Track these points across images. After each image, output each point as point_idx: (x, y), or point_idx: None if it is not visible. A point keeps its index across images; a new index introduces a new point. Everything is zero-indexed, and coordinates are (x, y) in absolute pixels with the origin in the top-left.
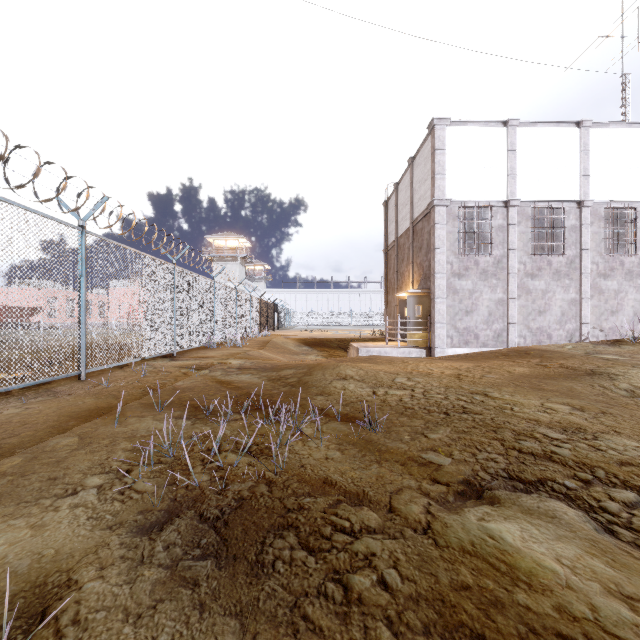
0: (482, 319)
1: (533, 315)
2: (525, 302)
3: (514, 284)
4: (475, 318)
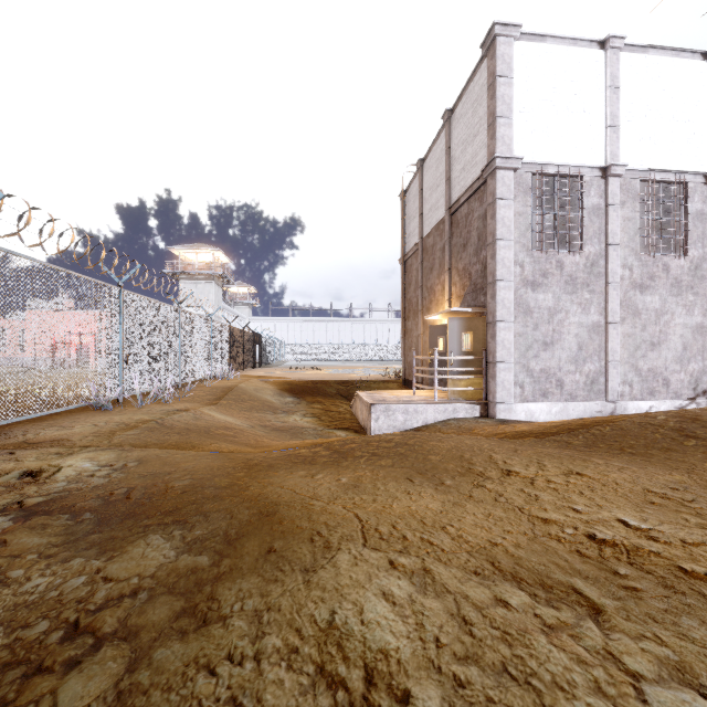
0: (568, 355)
1: (643, 349)
2: (631, 329)
3: (616, 300)
4: (558, 354)
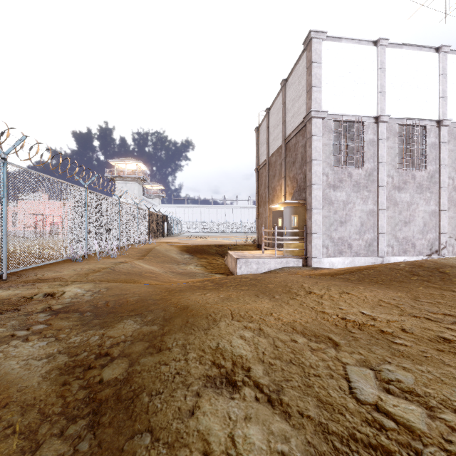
0: (355, 229)
1: (400, 225)
2: (393, 213)
3: (384, 196)
4: (349, 228)
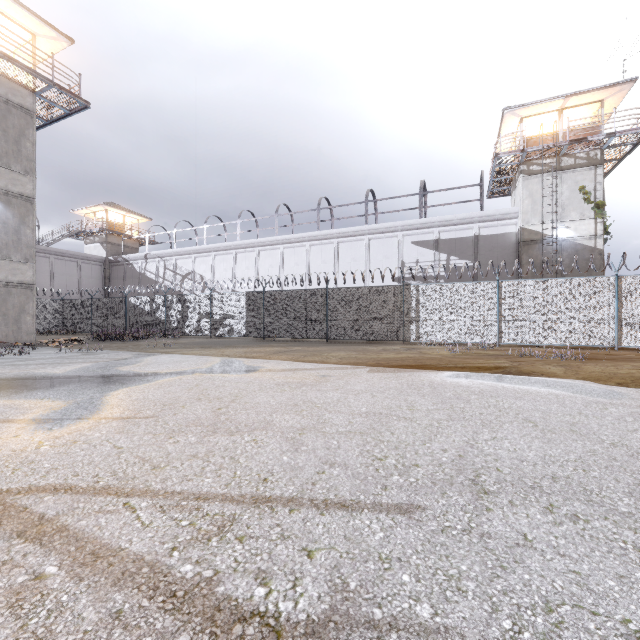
0: None
1: None
2: None
3: None
4: None
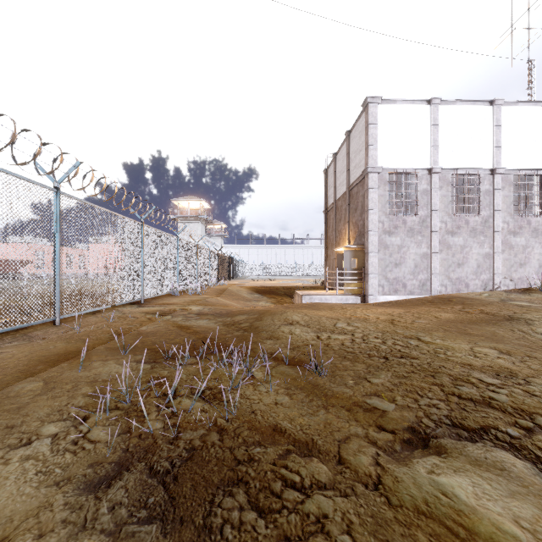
0: (409, 270)
1: (453, 267)
2: (446, 256)
3: (437, 240)
4: (403, 269)
